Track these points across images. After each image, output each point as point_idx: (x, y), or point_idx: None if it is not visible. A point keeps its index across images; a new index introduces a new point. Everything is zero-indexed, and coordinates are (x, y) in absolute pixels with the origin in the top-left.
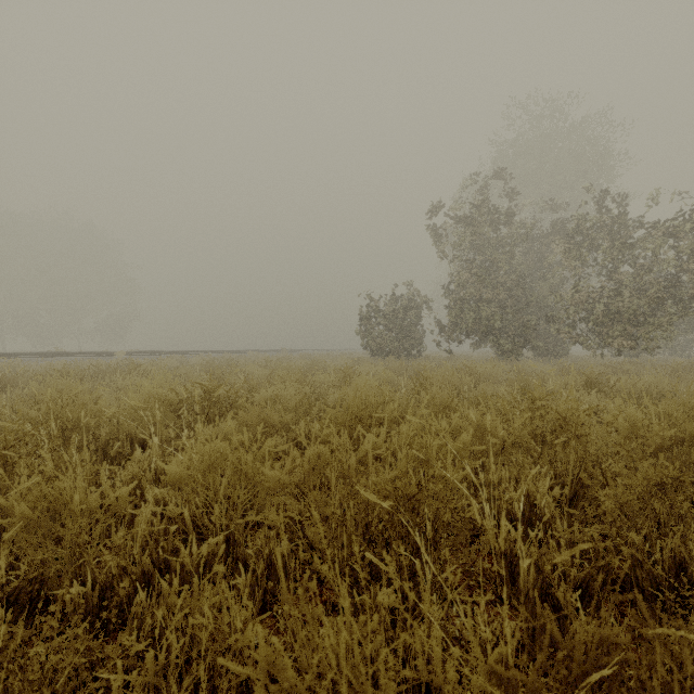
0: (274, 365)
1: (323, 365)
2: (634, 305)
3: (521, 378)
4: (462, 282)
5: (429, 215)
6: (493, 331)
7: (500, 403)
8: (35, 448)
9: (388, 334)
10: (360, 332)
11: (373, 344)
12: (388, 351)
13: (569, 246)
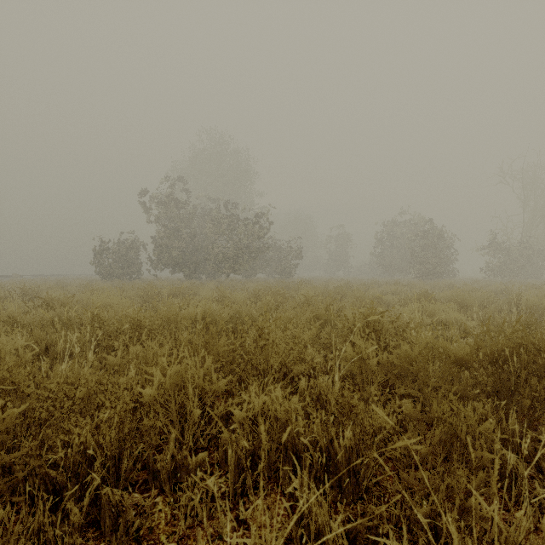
0: (29, 285)
1: (67, 284)
2: (234, 255)
3: (167, 285)
4: (162, 237)
5: (143, 195)
6: (178, 264)
7: (140, 289)
8: (2, 298)
9: (116, 265)
10: (94, 263)
11: (104, 271)
12: (116, 276)
13: (212, 225)
